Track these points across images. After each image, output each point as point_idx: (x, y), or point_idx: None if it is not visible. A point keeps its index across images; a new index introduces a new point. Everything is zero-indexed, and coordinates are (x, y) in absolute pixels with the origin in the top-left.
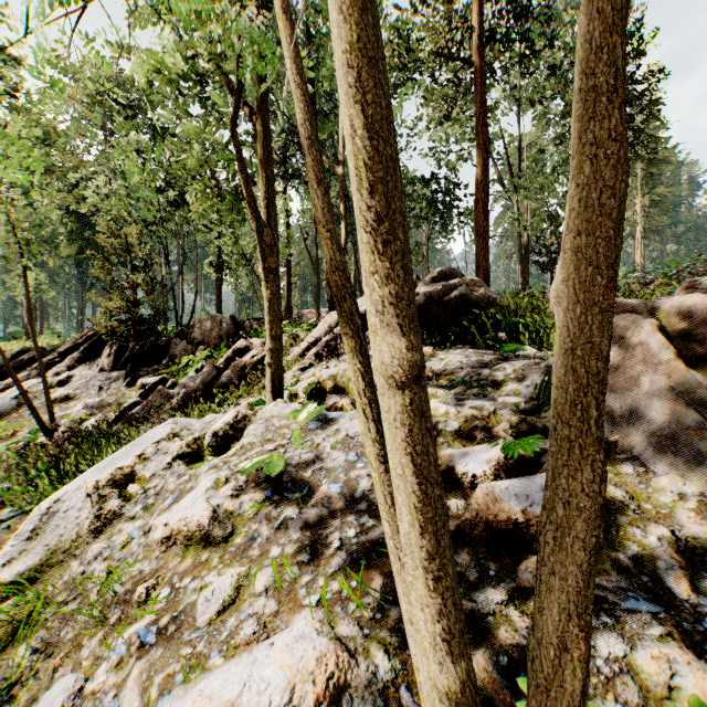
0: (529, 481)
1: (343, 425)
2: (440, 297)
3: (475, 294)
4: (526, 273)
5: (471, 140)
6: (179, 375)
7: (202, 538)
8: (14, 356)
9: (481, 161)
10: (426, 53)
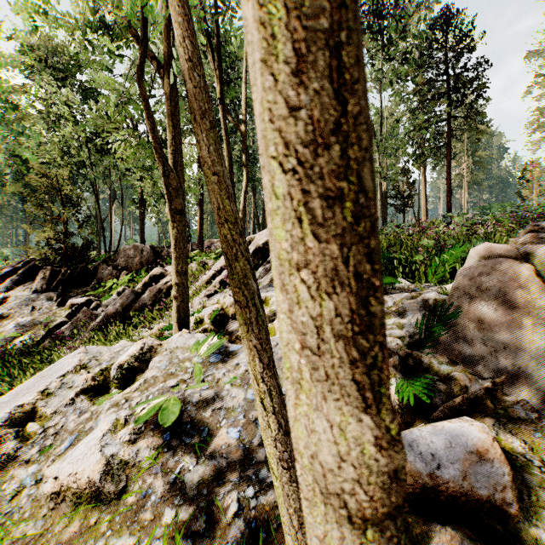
0: (428, 430)
1: (242, 360)
2: None
3: None
4: (385, 213)
5: None
6: (105, 295)
7: (92, 495)
8: None
9: None
10: None
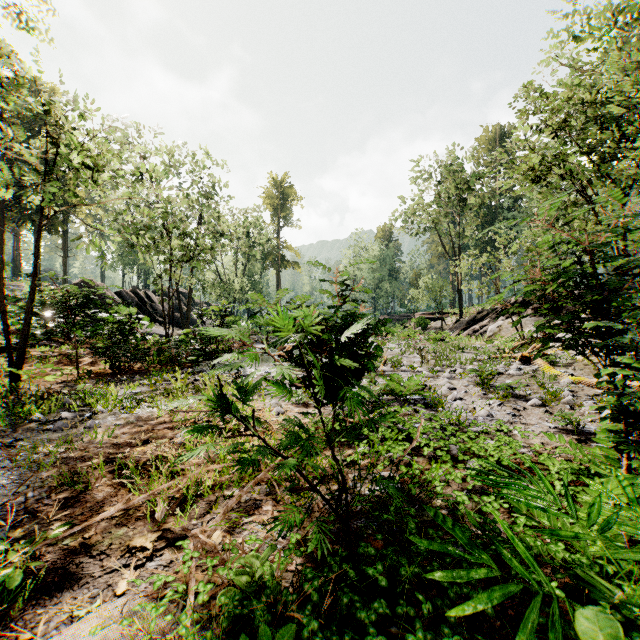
0: None
1: None
2: None
3: None
4: None
5: None
6: None
7: None
8: (476, 313)
9: None
10: None
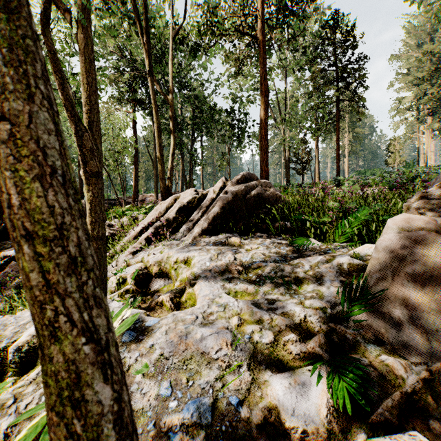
0: None
1: (157, 340)
2: (243, 195)
3: (267, 193)
4: (288, 175)
5: (256, 90)
6: None
7: None
8: None
9: (263, 102)
10: (230, 25)
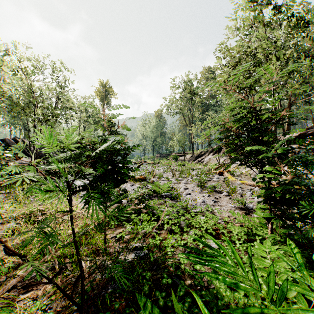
0: None
1: None
2: (303, 134)
3: None
4: None
5: None
6: None
7: None
8: (200, 153)
9: None
10: None
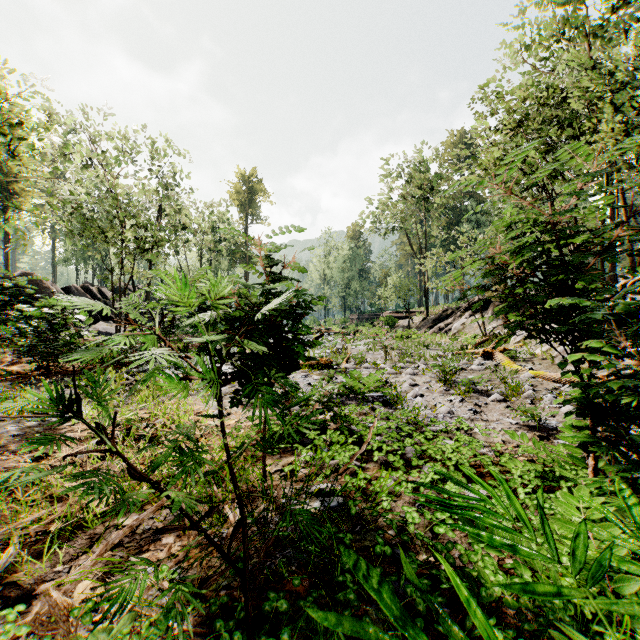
0: None
1: None
2: None
3: None
4: None
5: None
6: None
7: None
8: (442, 312)
9: None
10: None
